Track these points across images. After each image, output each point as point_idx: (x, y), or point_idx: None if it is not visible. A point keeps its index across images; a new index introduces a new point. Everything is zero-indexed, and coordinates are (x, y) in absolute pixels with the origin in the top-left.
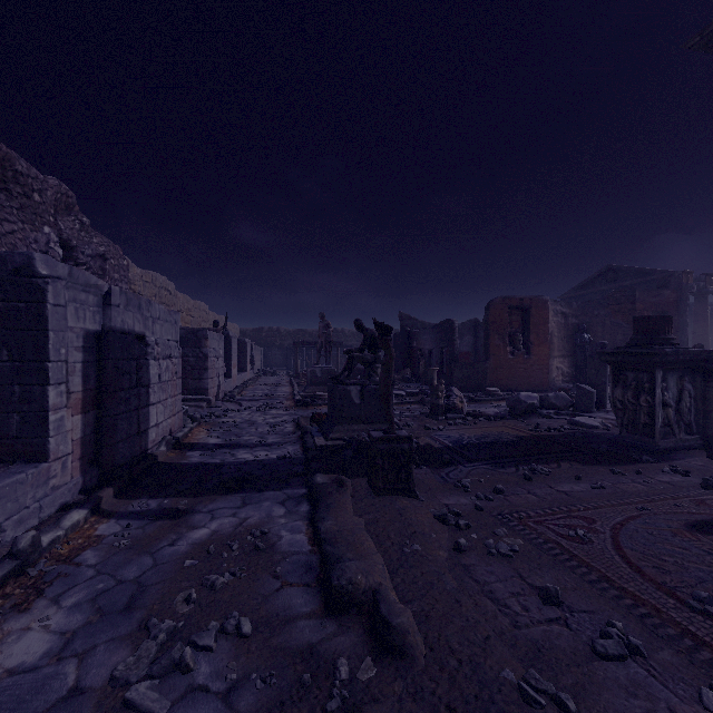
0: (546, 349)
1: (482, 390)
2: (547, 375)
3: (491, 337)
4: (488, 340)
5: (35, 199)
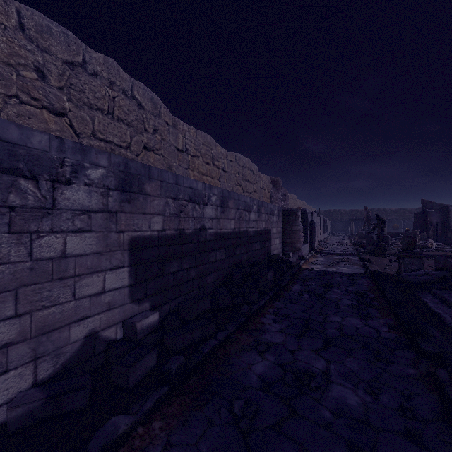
0: None
1: None
2: None
3: None
4: None
5: (279, 186)
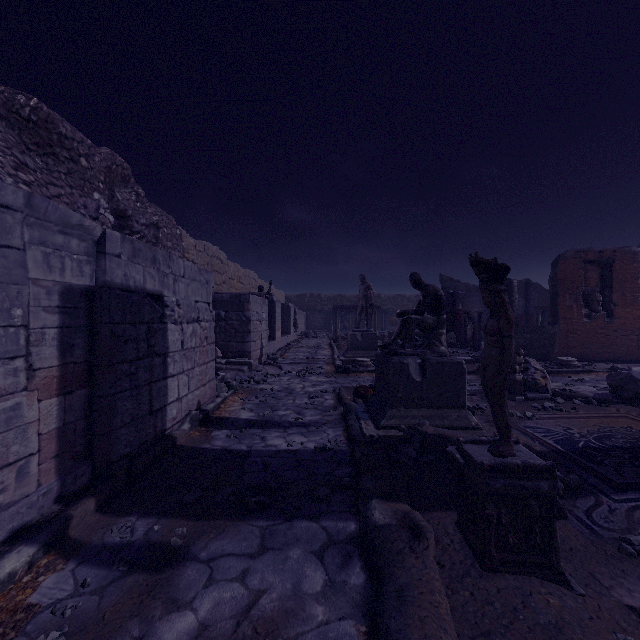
0: (635, 310)
1: (549, 359)
2: (636, 343)
3: (561, 297)
4: (556, 300)
5: (82, 164)
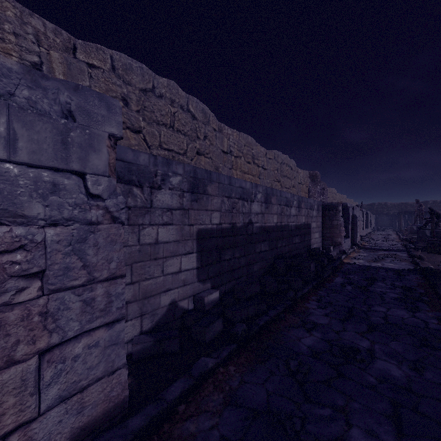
0: None
1: None
2: None
3: None
4: None
5: (318, 181)
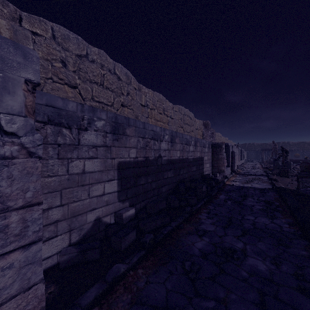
0: None
1: None
2: None
3: None
4: None
5: (209, 127)
